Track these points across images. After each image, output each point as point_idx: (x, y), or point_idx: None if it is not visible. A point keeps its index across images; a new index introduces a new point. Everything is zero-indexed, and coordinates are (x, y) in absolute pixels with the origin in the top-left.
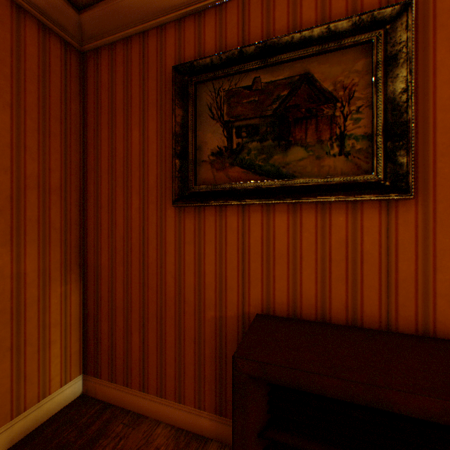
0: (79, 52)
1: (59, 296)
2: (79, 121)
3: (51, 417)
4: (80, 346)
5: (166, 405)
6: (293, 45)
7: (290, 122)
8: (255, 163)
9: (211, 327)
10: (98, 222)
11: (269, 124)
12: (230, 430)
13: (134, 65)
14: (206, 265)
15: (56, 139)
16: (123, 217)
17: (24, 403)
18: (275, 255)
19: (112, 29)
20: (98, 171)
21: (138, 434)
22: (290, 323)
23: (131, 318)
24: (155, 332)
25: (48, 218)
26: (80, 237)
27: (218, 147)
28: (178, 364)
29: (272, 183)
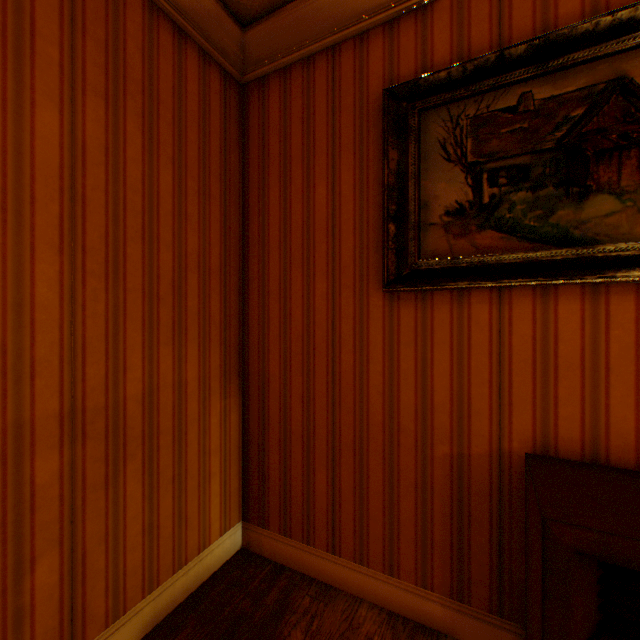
0: (237, 84)
1: (218, 414)
2: (238, 179)
3: (212, 575)
4: (239, 483)
5: (370, 576)
6: (595, 35)
7: (588, 157)
8: (522, 223)
9: (443, 469)
10: (264, 315)
11: (548, 163)
12: (476, 625)
13: (318, 95)
14: (434, 377)
15: (215, 203)
16: (301, 308)
17: (185, 554)
18: (557, 364)
19: (288, 47)
20: (263, 244)
21: (335, 613)
22: (593, 470)
23: (313, 448)
24: (351, 470)
25: (207, 309)
26: (239, 335)
27: (456, 202)
28: (387, 519)
29: (556, 254)
